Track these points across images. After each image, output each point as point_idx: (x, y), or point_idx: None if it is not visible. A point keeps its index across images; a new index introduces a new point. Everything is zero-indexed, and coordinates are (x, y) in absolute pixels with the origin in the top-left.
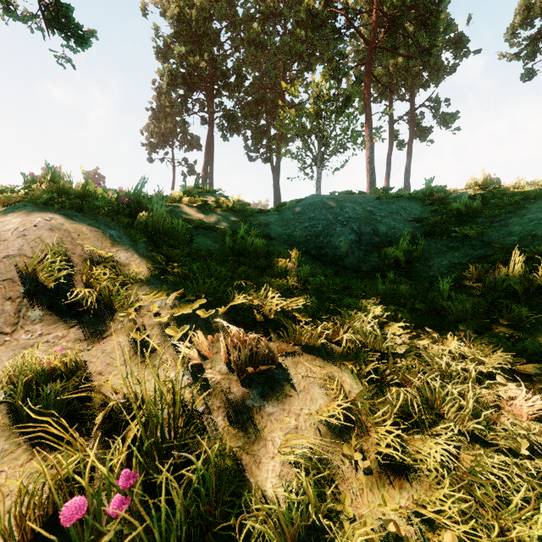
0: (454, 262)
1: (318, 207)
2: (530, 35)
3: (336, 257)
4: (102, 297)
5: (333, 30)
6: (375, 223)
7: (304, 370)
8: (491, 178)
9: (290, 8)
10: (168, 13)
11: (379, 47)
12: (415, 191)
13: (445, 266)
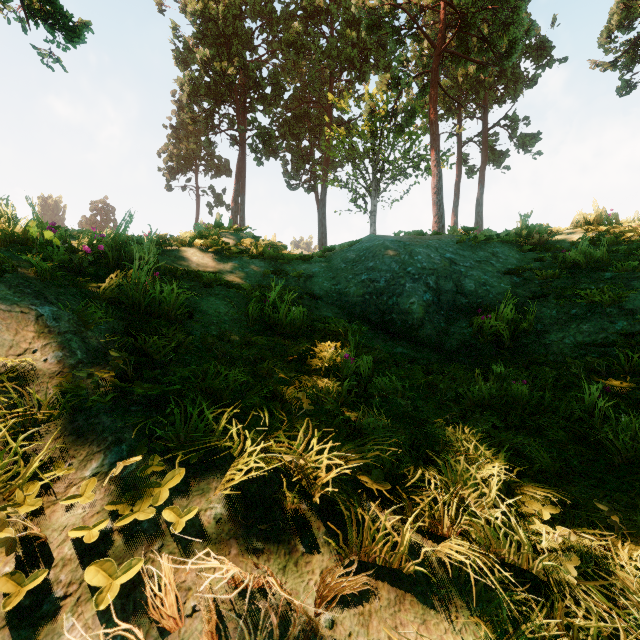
0: (583, 339)
1: (379, 252)
2: (629, 40)
3: (407, 327)
4: None
5: (391, 29)
6: (459, 277)
7: (384, 639)
8: (607, 214)
9: (338, 5)
10: (190, 9)
11: (448, 50)
12: (506, 231)
13: (570, 346)
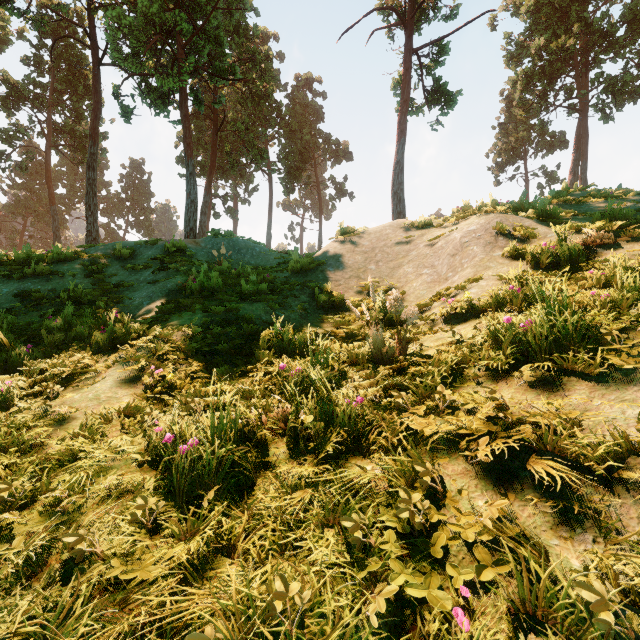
0: None
1: None
2: None
3: None
4: (523, 235)
5: None
6: None
7: (632, 244)
8: None
9: None
10: (522, 10)
11: None
12: None
13: None
